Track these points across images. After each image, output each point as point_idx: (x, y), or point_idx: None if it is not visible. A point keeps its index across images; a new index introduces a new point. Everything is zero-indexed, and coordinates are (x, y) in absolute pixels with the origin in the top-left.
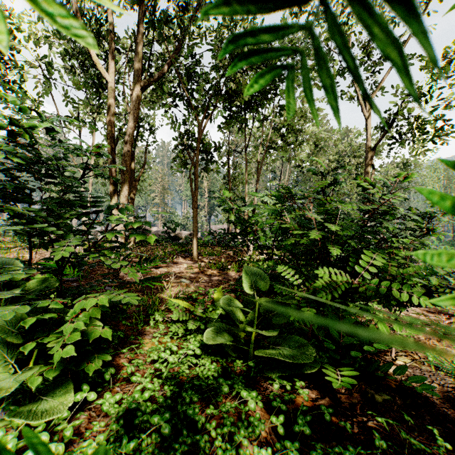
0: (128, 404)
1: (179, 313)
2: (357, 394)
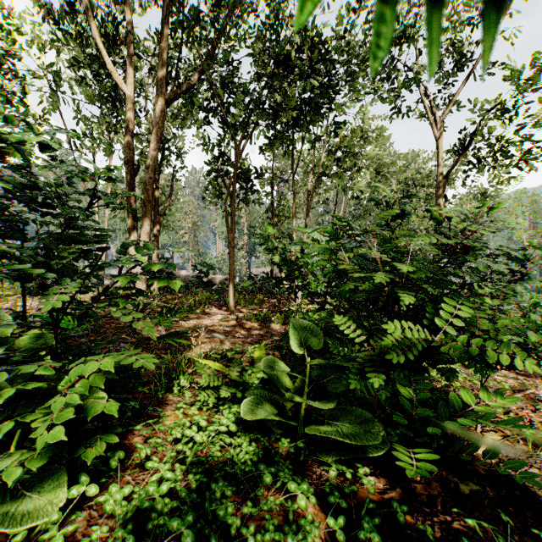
0: (139, 502)
1: (210, 378)
2: (437, 484)
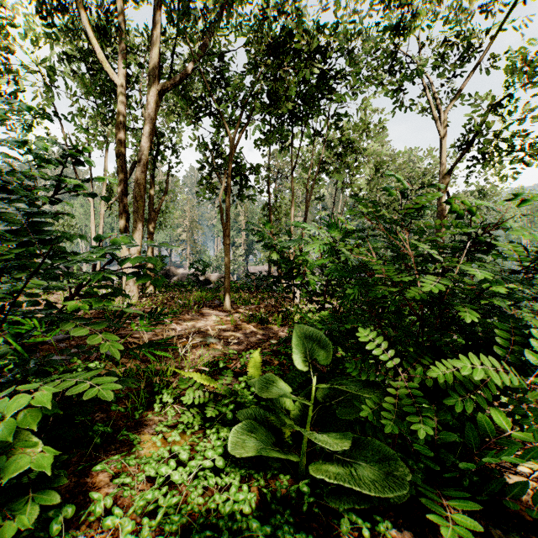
0: None
1: (195, 395)
2: (476, 537)
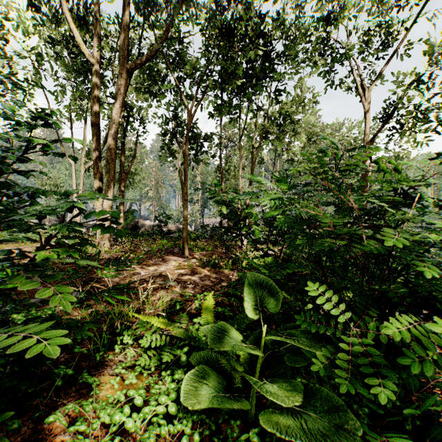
0: None
1: (152, 338)
2: None
